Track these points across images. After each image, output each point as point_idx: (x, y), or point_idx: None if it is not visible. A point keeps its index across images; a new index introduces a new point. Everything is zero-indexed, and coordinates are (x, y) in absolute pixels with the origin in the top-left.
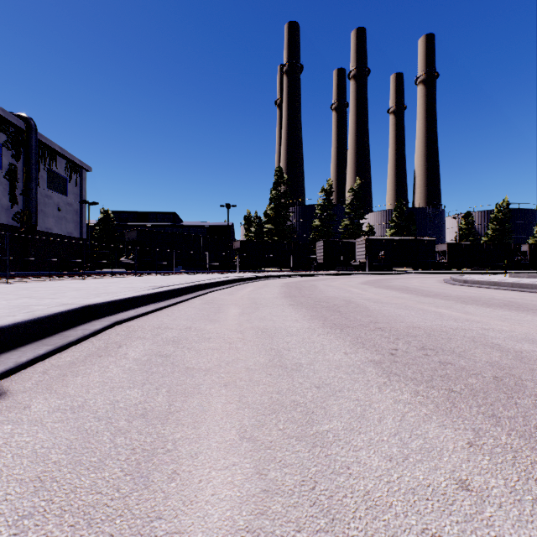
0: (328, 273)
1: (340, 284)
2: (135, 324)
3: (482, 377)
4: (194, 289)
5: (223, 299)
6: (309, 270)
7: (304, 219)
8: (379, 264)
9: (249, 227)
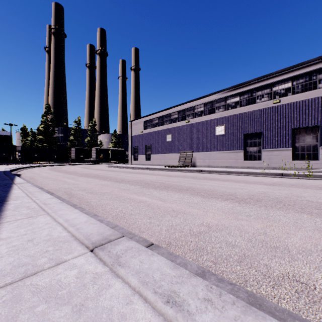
0: (74, 164)
1: (71, 167)
2: (19, 172)
3: (67, 172)
4: (18, 169)
5: (31, 170)
6: (66, 162)
7: (64, 134)
8: (102, 160)
9: (25, 136)
